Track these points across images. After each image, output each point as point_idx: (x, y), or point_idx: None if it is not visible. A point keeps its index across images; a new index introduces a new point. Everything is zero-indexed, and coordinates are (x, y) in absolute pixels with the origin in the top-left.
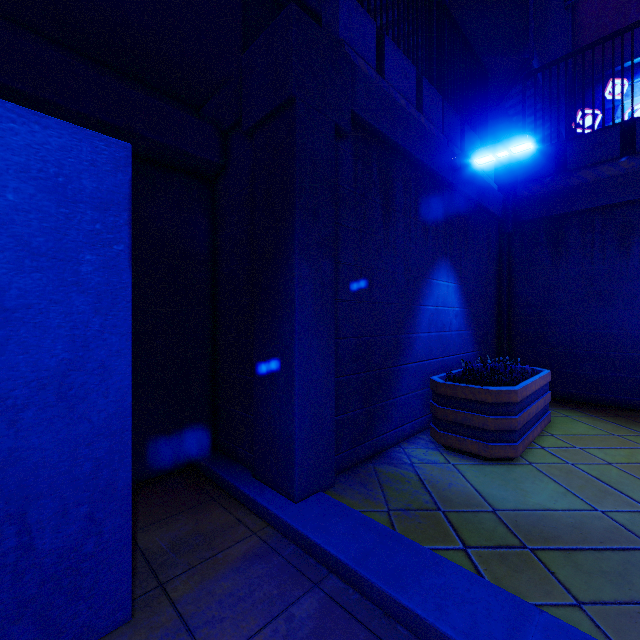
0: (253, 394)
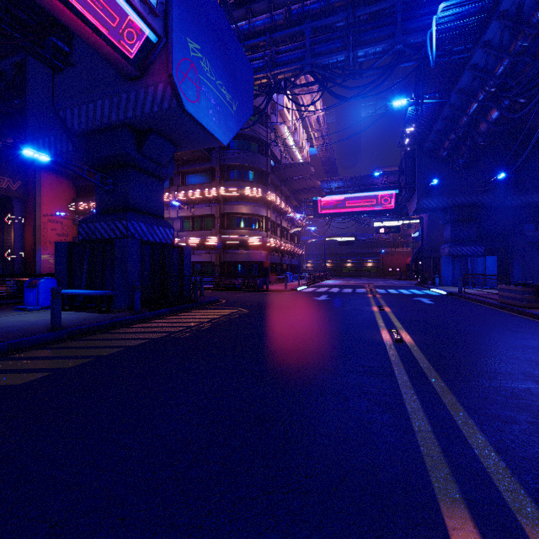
0: (510, 276)
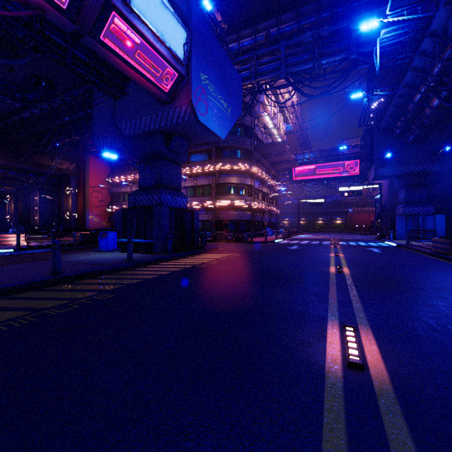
0: None
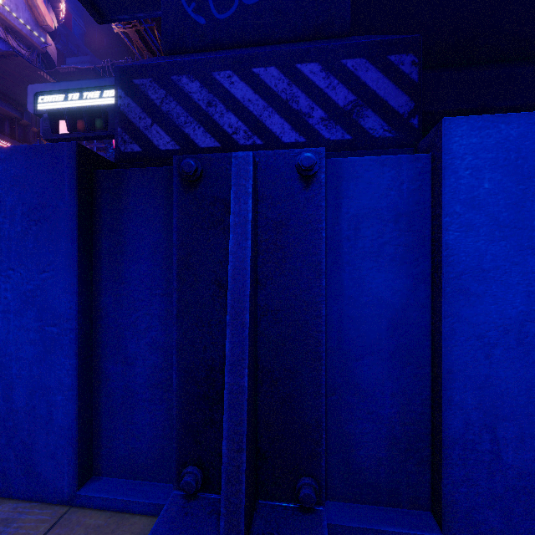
0: None
